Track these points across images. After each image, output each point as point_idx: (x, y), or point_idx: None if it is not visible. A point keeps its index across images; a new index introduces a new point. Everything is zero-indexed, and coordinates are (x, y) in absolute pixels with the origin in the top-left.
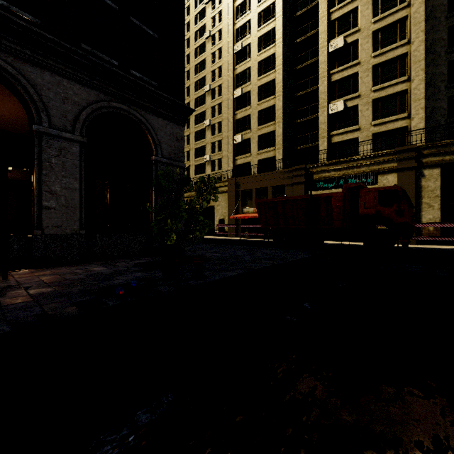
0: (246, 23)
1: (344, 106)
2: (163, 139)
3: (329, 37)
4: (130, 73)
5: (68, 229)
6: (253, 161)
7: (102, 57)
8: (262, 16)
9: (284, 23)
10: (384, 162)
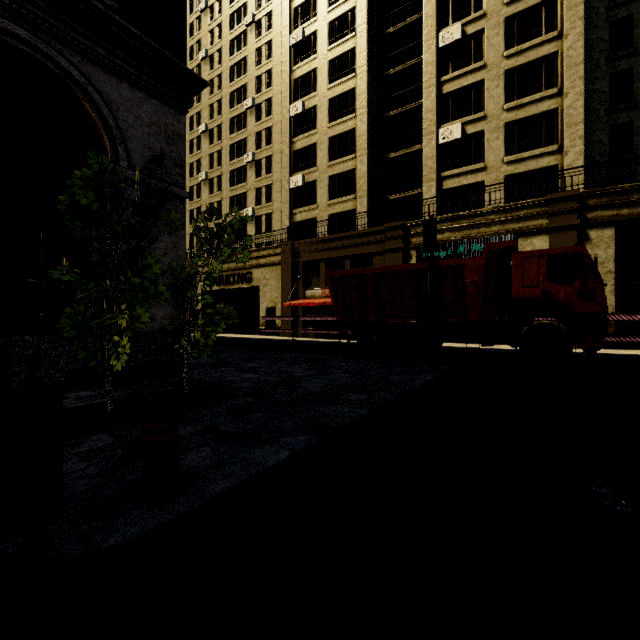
0: None
1: (462, 132)
2: (133, 130)
3: (439, 24)
4: None
5: None
6: (321, 216)
7: None
8: None
9: (370, 1)
10: (528, 218)
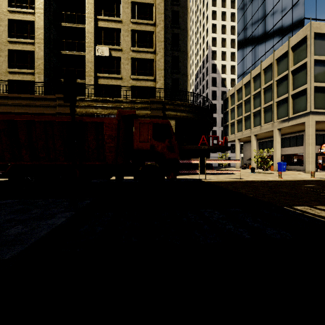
0: None
1: (109, 53)
2: None
3: None
4: None
5: None
6: (1, 79)
7: None
8: None
9: None
10: (142, 109)
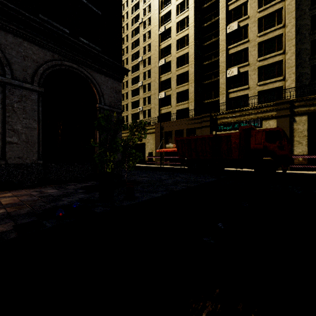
0: (168, 12)
1: (238, 71)
2: (105, 91)
3: (227, 22)
4: (79, 40)
5: (28, 159)
6: (173, 111)
7: (56, 26)
8: (179, 7)
9: (195, 12)
10: (267, 111)
